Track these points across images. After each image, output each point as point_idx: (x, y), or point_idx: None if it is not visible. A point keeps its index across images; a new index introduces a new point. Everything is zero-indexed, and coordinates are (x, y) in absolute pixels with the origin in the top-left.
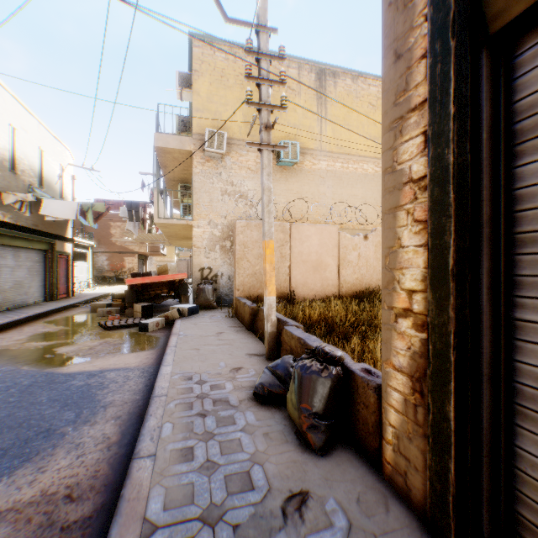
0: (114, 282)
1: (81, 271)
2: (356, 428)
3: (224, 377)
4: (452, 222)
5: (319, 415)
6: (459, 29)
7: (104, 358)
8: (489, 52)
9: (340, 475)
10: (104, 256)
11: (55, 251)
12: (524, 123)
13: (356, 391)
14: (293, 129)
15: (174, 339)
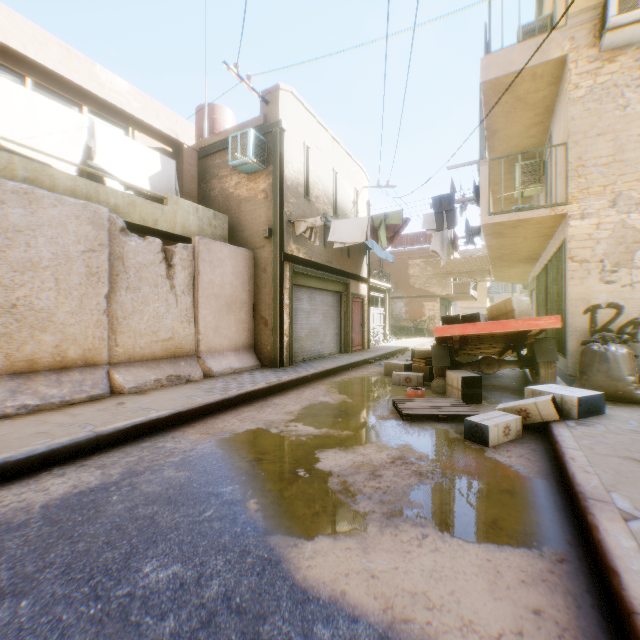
0: (412, 334)
1: (377, 319)
2: None
3: None
4: None
5: None
6: None
7: (396, 536)
8: None
9: None
10: (401, 302)
11: (348, 293)
12: None
13: None
14: None
15: (619, 539)
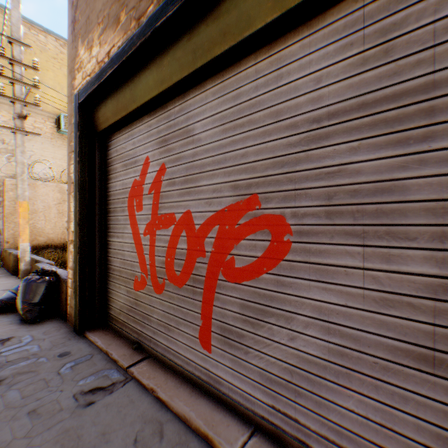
0: None
1: None
2: (61, 306)
3: None
4: (79, 203)
5: (36, 303)
6: (82, 127)
7: None
8: (99, 138)
9: (41, 327)
10: None
11: None
12: (108, 169)
13: (61, 287)
14: None
15: None
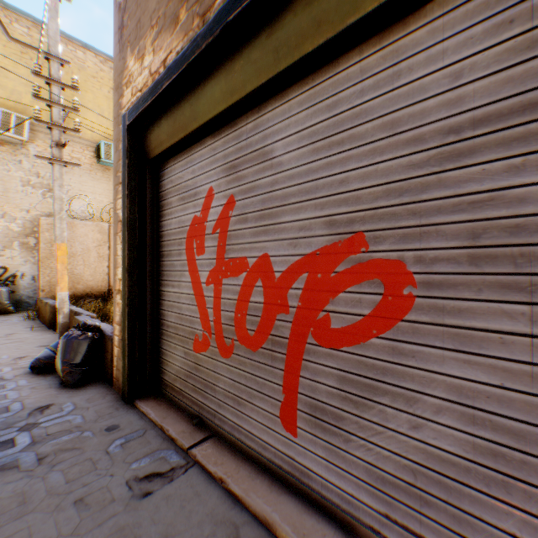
0: None
1: None
2: (105, 368)
3: (5, 364)
4: (127, 245)
5: (77, 364)
6: (131, 154)
7: None
8: (150, 166)
9: (83, 393)
10: None
11: None
12: (161, 203)
13: (106, 345)
14: None
15: None
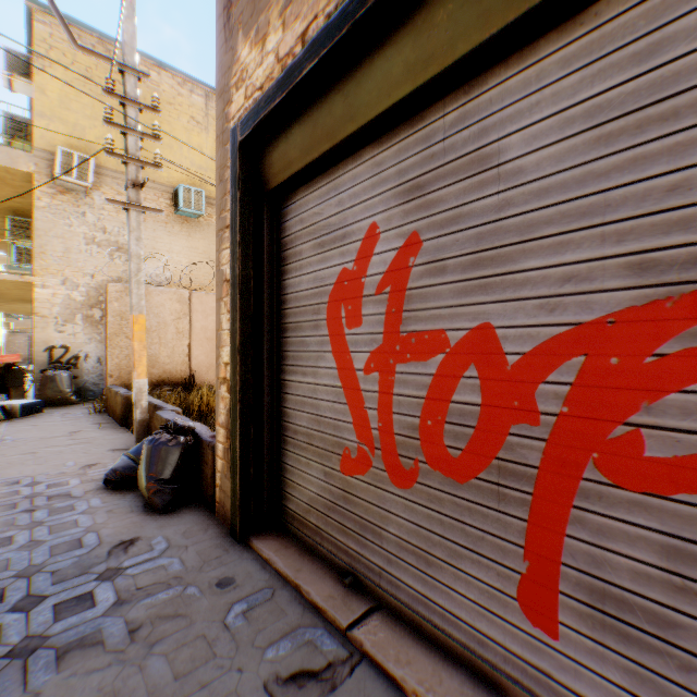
0: None
1: None
2: (202, 486)
3: (71, 474)
4: (239, 315)
5: (166, 480)
6: (244, 184)
7: None
8: (269, 202)
9: (176, 522)
10: None
11: None
12: (284, 254)
13: (202, 454)
14: (199, 171)
15: None
